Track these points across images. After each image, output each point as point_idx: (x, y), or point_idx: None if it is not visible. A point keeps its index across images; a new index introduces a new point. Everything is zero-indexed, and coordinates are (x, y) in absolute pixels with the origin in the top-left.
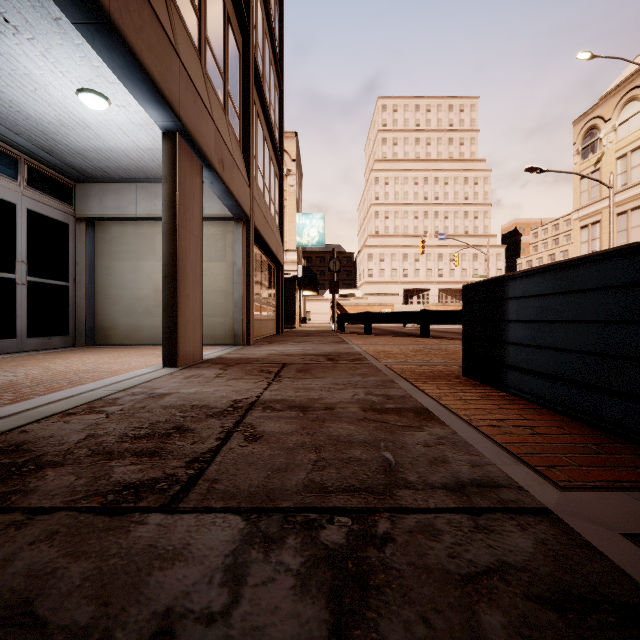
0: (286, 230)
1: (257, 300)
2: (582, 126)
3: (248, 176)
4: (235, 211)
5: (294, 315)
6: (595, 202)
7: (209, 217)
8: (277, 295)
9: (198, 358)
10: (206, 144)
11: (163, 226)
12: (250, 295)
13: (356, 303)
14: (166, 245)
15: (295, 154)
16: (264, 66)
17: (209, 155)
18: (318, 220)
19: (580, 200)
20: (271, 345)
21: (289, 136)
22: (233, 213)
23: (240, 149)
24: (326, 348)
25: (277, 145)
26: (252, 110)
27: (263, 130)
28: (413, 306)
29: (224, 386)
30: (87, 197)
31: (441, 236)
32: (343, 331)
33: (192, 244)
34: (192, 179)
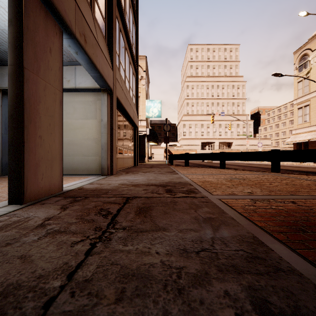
0: (140, 109)
1: (120, 146)
2: (299, 54)
3: (111, 62)
4: (101, 83)
5: (145, 155)
6: (306, 94)
7: (84, 89)
8: (134, 144)
9: (57, 190)
10: (63, 9)
11: (8, 67)
12: (113, 141)
13: (177, 149)
14: (11, 86)
15: (145, 68)
16: (125, 4)
17: (67, 21)
18: (158, 103)
19: (297, 94)
20: (126, 175)
21: (142, 58)
22: (100, 85)
23: (105, 43)
24: (163, 178)
25: (134, 56)
26: (114, 20)
27: (124, 43)
28: (206, 151)
29: (15, 260)
30: (2, 75)
31: (222, 114)
32: (172, 164)
33: (48, 91)
34: (48, 34)
